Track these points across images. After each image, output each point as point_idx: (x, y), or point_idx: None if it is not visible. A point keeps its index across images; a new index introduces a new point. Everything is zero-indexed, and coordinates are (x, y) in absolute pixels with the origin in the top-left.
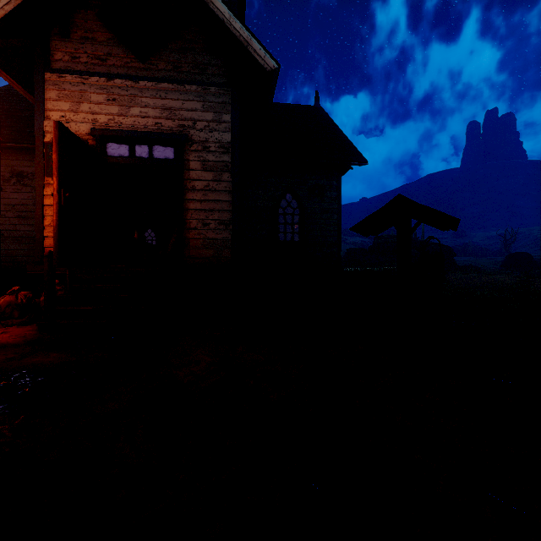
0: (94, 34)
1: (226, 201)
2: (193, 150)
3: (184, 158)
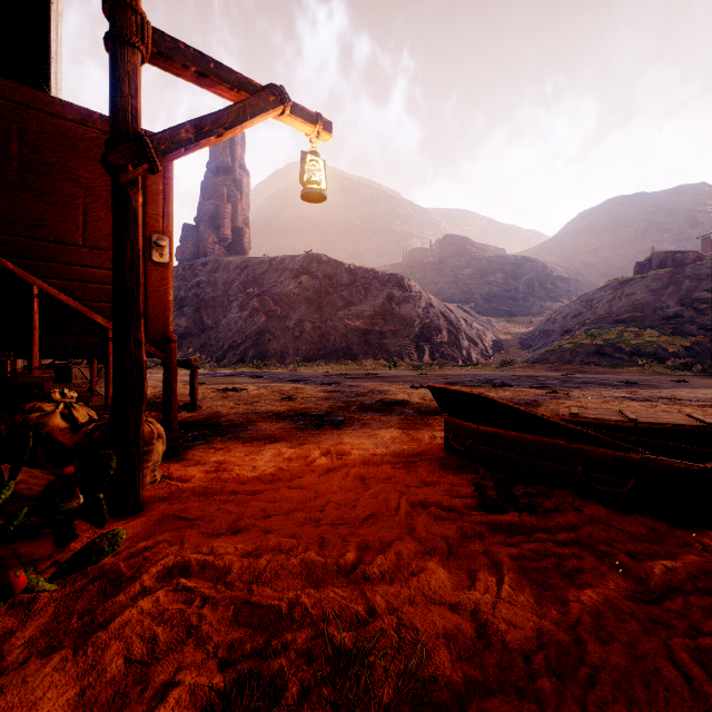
0: None
1: None
2: None
3: None
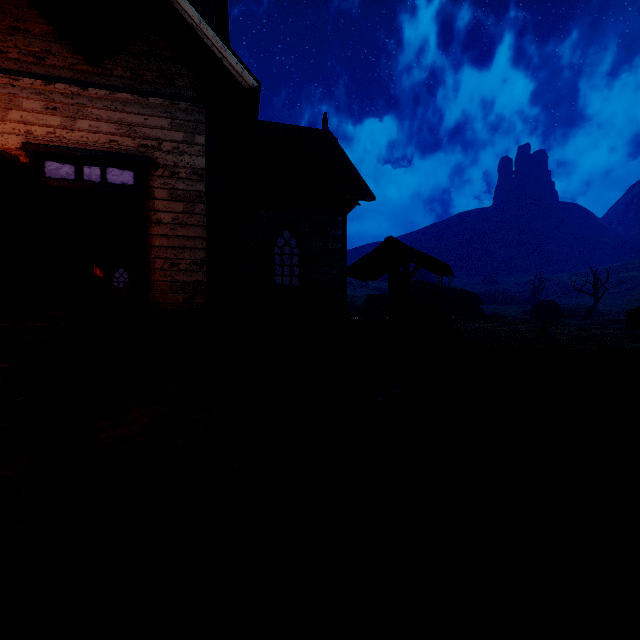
0: (27, 24)
1: (200, 238)
2: (158, 175)
3: (147, 185)
